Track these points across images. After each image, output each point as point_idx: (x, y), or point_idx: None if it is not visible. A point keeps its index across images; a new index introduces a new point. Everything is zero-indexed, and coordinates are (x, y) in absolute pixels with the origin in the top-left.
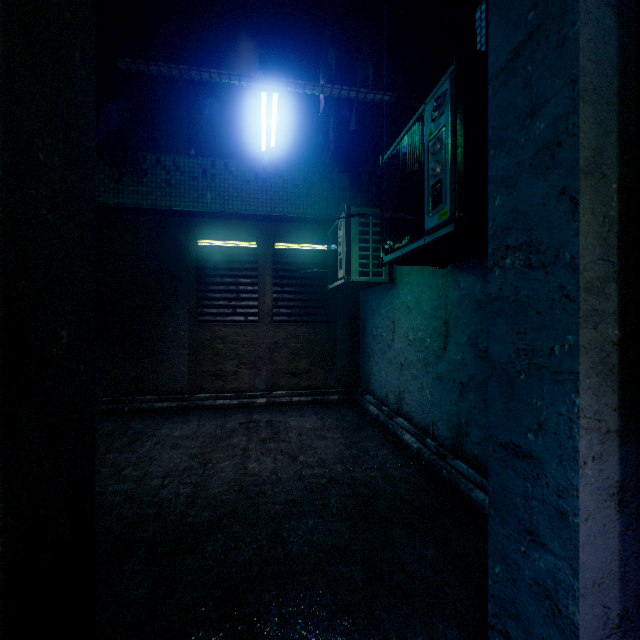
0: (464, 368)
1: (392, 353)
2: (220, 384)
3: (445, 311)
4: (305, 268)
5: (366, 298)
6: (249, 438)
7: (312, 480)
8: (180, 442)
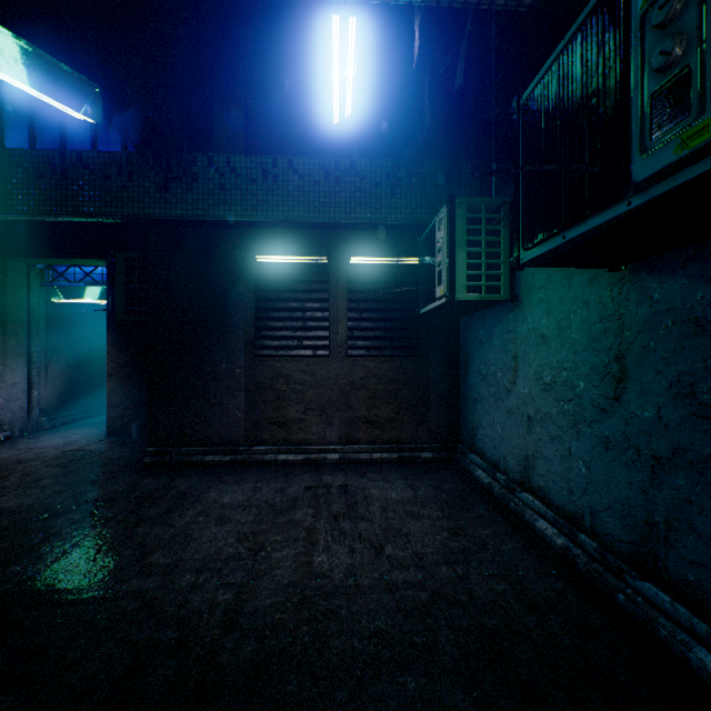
0: (662, 433)
1: (513, 400)
2: (283, 434)
3: (617, 339)
4: (388, 288)
5: (470, 325)
6: (316, 512)
7: (407, 593)
8: (228, 513)
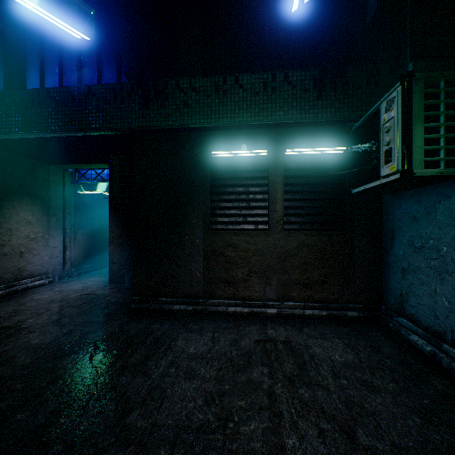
0: None
1: None
2: (231, 291)
3: None
4: (317, 173)
5: (397, 203)
6: (271, 371)
7: None
8: (194, 366)
